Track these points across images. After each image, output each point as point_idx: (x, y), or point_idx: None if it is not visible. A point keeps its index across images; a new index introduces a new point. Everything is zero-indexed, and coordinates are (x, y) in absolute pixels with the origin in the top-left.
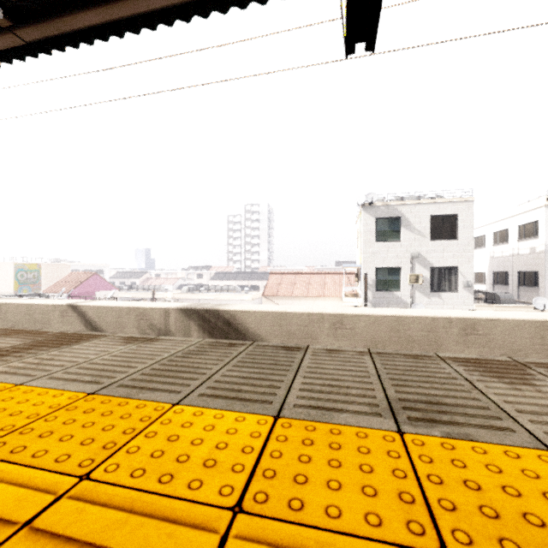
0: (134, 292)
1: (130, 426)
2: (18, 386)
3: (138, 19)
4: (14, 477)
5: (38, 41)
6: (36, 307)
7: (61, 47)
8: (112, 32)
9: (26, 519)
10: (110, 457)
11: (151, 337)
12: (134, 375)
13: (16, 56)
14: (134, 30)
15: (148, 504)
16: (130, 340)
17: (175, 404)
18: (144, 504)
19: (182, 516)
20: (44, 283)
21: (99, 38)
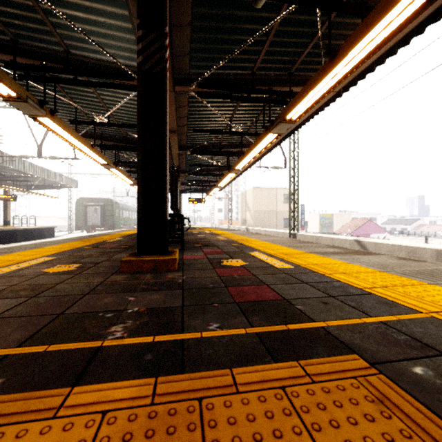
0: (404, 237)
1: (403, 283)
2: (348, 263)
3: (408, 34)
4: (359, 281)
5: (342, 87)
6: (335, 240)
7: (354, 84)
8: (388, 56)
9: (367, 287)
10: (393, 286)
11: (418, 260)
12: (405, 271)
13: (331, 101)
14: (404, 44)
15: (411, 298)
16: (402, 259)
17: (431, 284)
18: (409, 297)
19: (426, 303)
20: (334, 227)
21: (378, 64)
